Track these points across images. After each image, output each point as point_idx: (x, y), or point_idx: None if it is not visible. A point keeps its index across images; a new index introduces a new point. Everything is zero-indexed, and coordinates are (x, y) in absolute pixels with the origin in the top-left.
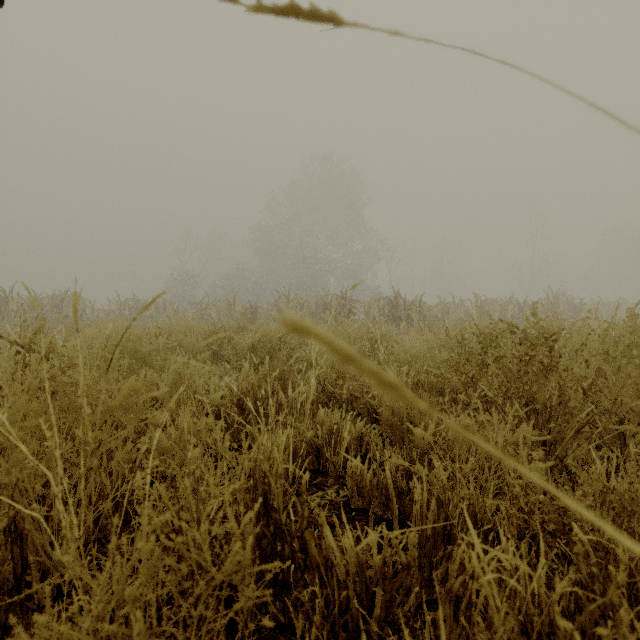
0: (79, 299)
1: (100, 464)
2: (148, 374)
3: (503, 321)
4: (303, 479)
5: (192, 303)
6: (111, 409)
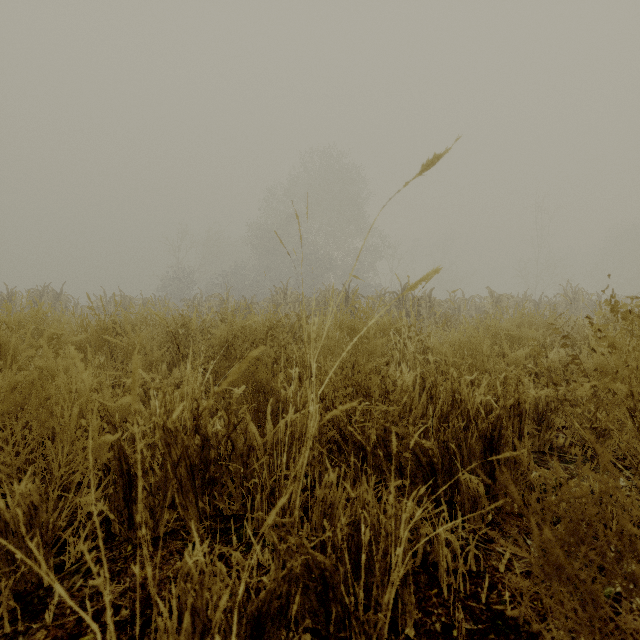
0: (61, 295)
1: None
2: None
3: None
4: None
5: (184, 300)
6: None
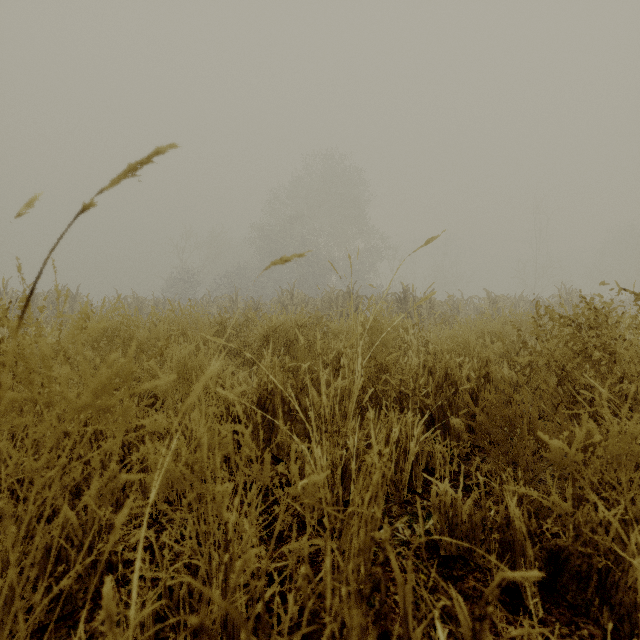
0: (76, 296)
1: (71, 494)
2: (145, 364)
3: (627, 290)
4: (498, 577)
5: (193, 300)
6: (74, 411)
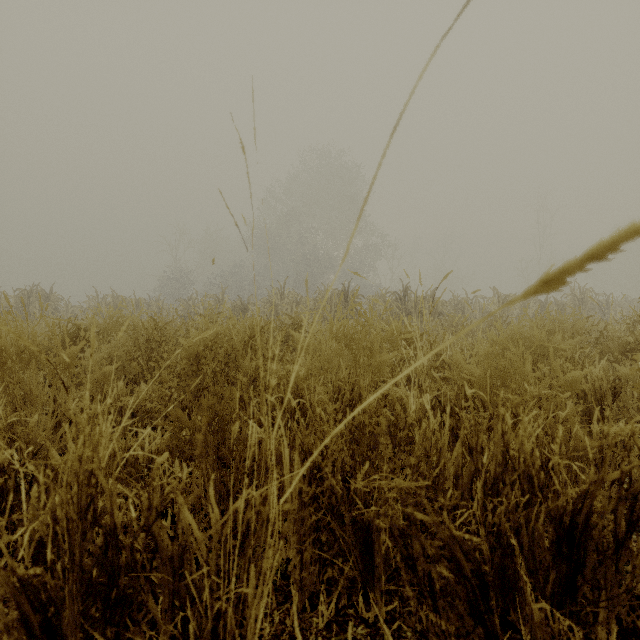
0: (50, 295)
1: None
2: None
3: None
4: None
5: (179, 300)
6: None
